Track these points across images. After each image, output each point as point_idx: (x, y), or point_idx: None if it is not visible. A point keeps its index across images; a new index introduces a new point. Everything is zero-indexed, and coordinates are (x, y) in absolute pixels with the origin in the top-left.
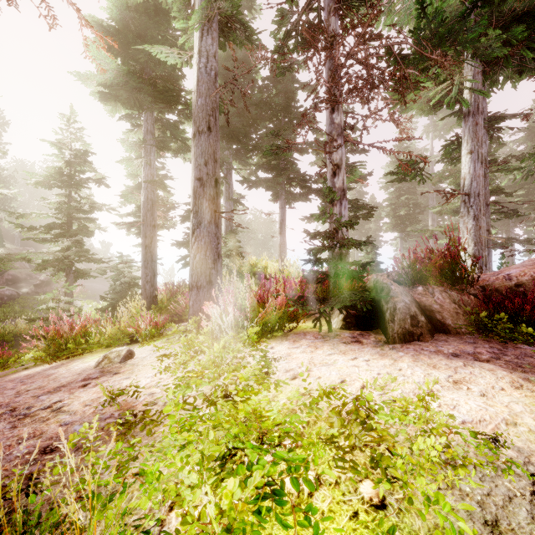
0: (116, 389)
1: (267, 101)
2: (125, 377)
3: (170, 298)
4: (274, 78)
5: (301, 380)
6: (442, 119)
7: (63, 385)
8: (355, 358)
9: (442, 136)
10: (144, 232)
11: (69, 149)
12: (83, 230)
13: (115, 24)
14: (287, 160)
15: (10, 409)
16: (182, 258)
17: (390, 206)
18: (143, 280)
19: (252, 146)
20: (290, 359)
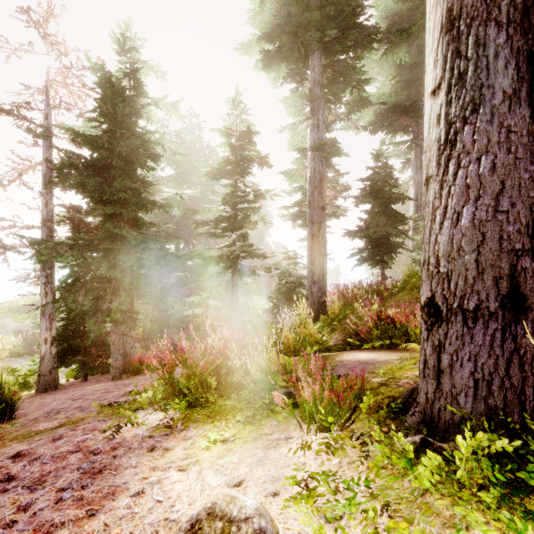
0: None
1: None
2: None
3: (344, 306)
4: None
5: None
6: None
7: None
8: None
9: None
10: (310, 217)
11: (235, 134)
12: (244, 220)
13: None
14: None
15: None
16: (357, 252)
17: None
18: (309, 280)
19: None
20: None
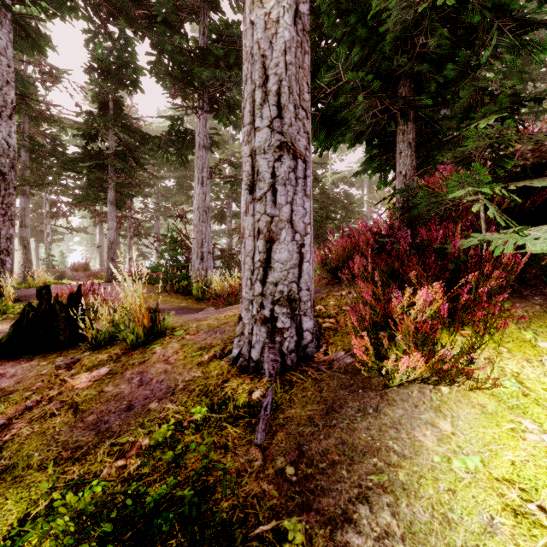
0: None
1: None
2: None
3: None
4: None
5: None
6: None
7: None
8: None
9: None
10: None
11: None
12: None
13: None
14: None
15: None
16: None
17: None
18: None
19: None
20: None
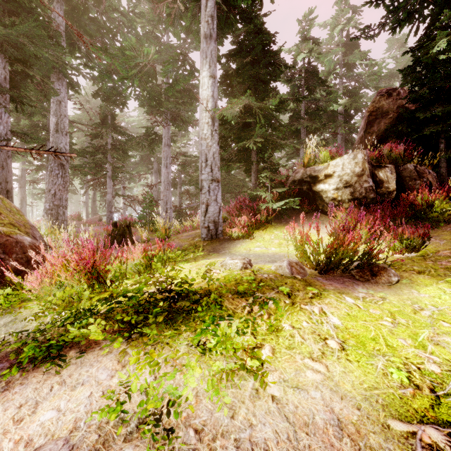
0: None
1: None
2: None
3: None
4: None
5: None
6: None
7: None
8: None
9: None
10: None
11: None
12: None
13: None
14: None
15: None
16: None
17: None
18: None
19: None
20: None
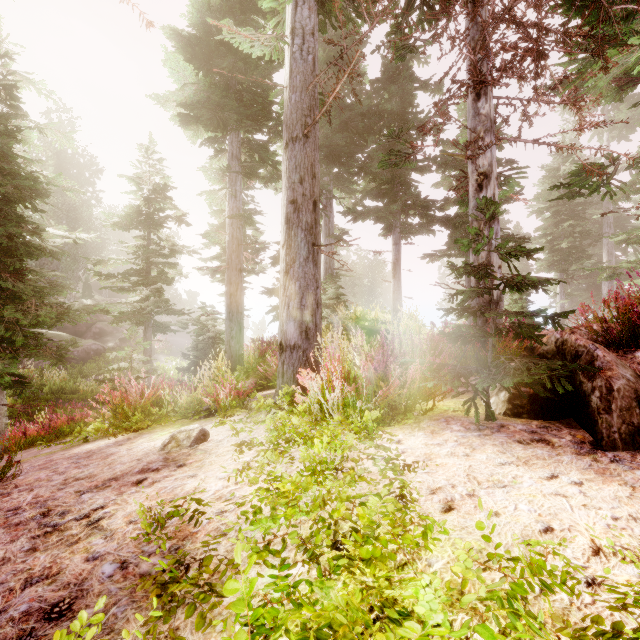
0: (175, 496)
1: (376, 109)
2: (191, 475)
3: (259, 358)
4: (386, 78)
5: (462, 516)
6: (635, 106)
7: (116, 477)
8: (553, 476)
9: (623, 137)
10: (228, 278)
11: (148, 184)
12: (161, 276)
13: (196, 32)
14: (402, 183)
15: (43, 511)
16: (273, 309)
17: (545, 237)
18: (227, 335)
19: (357, 168)
20: (432, 466)
